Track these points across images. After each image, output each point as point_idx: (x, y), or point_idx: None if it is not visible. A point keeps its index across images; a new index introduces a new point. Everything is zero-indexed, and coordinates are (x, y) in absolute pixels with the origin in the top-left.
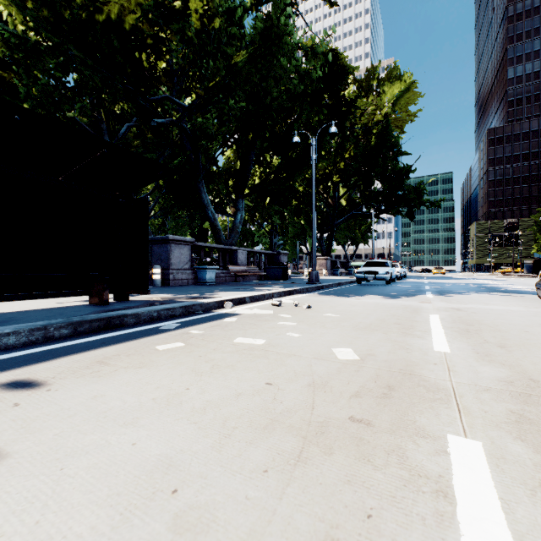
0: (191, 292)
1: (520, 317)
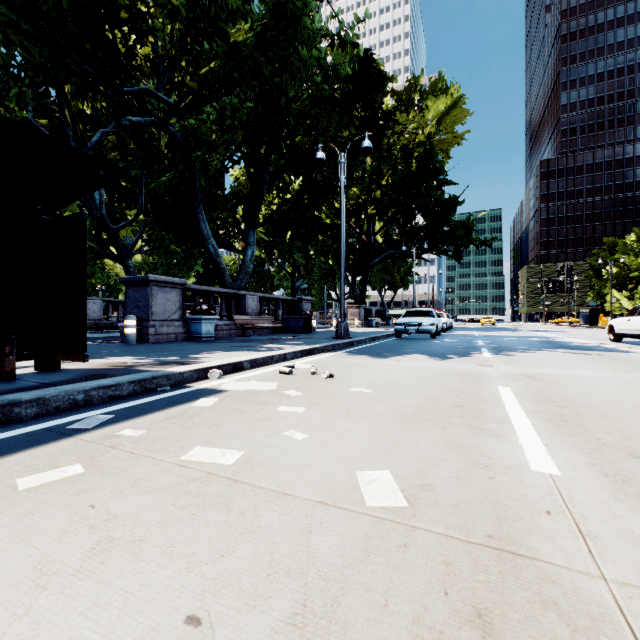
0: (169, 354)
1: (618, 389)
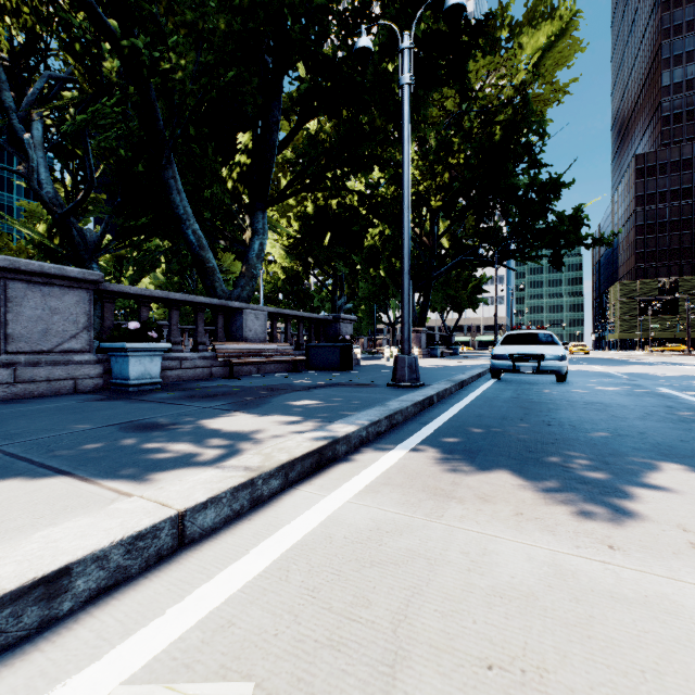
0: None
1: None
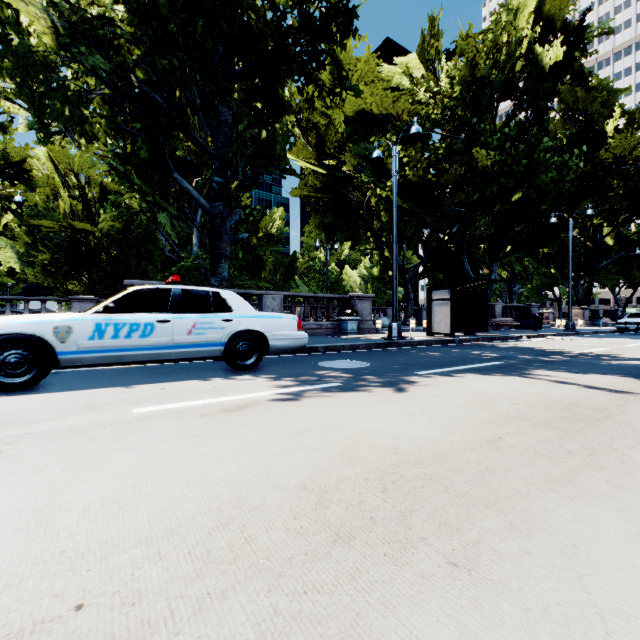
0: (491, 333)
1: None
